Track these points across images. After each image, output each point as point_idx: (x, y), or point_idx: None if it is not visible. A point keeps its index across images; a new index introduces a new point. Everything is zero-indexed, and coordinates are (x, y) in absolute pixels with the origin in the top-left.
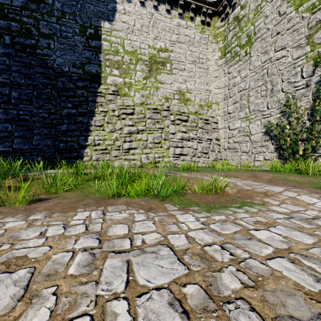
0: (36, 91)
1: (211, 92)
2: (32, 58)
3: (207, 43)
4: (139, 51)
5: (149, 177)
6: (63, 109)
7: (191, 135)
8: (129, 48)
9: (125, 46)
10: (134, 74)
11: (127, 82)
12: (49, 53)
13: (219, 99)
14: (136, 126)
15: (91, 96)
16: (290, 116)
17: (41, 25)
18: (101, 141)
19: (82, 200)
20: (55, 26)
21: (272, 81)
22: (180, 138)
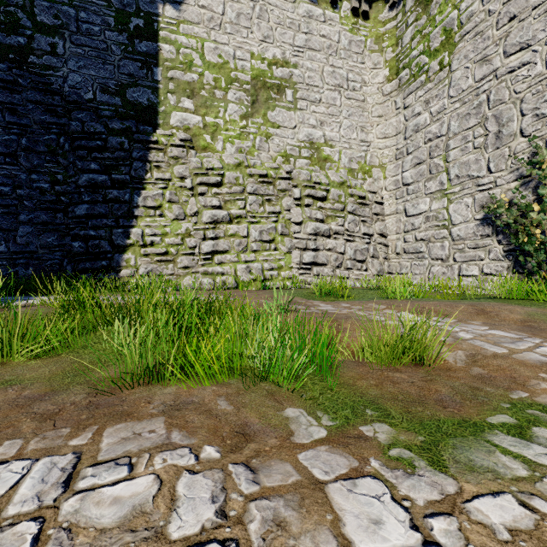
0: (27, 137)
1: (370, 145)
2: (19, 73)
3: (363, 52)
4: (232, 65)
5: (247, 318)
6: (81, 174)
7: (333, 227)
8: (213, 57)
9: (206, 53)
10: (222, 108)
11: (210, 122)
12: (55, 64)
13: (387, 157)
14: (227, 208)
15: (137, 148)
16: (542, 185)
17: (38, 8)
18: (157, 238)
19: (55, 392)
20: (66, 10)
21: (499, 115)
22: (312, 232)
